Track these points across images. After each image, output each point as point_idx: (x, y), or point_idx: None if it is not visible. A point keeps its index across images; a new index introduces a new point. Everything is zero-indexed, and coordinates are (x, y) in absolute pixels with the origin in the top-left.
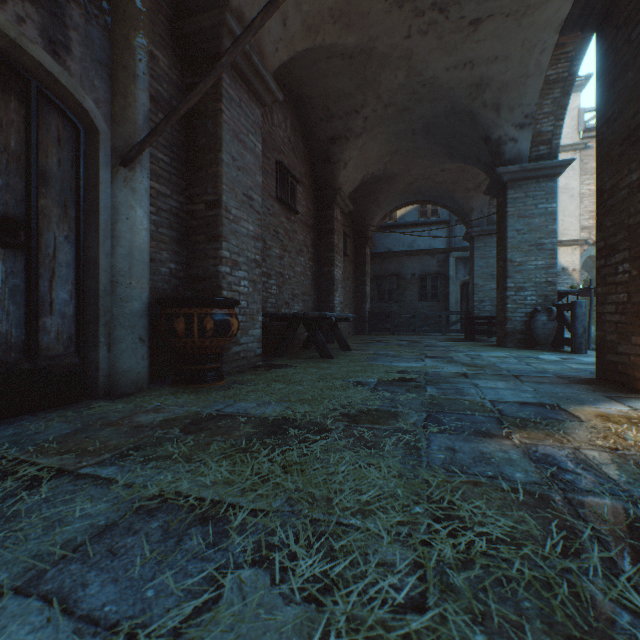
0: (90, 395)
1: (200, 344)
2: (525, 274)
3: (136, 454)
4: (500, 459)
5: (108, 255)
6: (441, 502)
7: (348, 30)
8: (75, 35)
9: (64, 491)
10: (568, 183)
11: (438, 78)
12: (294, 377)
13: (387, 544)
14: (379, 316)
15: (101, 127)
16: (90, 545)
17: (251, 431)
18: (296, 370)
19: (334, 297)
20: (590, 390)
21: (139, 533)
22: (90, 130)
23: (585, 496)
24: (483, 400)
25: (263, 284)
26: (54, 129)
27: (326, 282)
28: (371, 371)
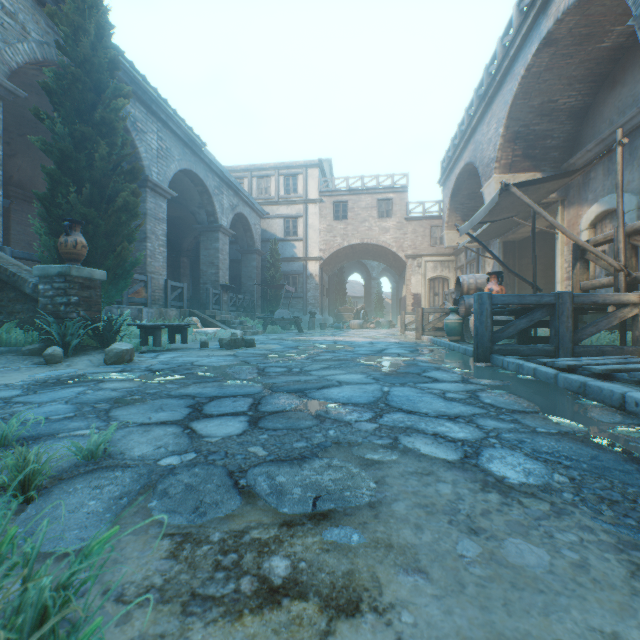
0: None
1: None
2: (208, 276)
3: None
4: None
5: None
6: None
7: None
8: None
9: None
10: (313, 222)
11: None
12: None
13: None
14: None
15: None
16: None
17: None
18: None
19: None
20: None
21: None
22: None
23: None
24: None
25: None
26: None
27: None
28: None
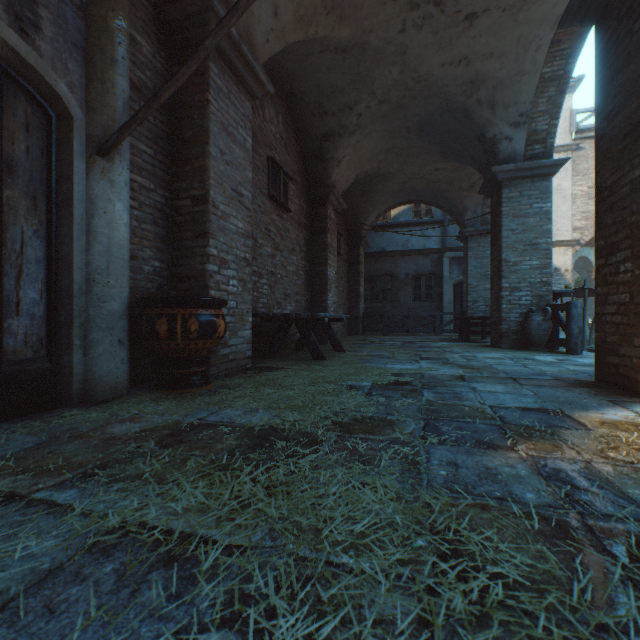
0: (63, 402)
1: (184, 347)
2: (520, 274)
3: (102, 473)
4: (507, 476)
5: (84, 251)
6: (446, 532)
7: (341, 22)
8: (46, 13)
9: (9, 523)
10: (560, 184)
11: (433, 74)
12: (285, 381)
13: (385, 593)
14: (373, 316)
15: (76, 114)
16: (23, 600)
17: (234, 443)
18: (287, 373)
19: (327, 297)
20: (592, 394)
21: (88, 580)
22: (63, 117)
23: (607, 522)
24: (483, 406)
25: (254, 283)
26: (21, 114)
27: (319, 282)
28: (365, 374)
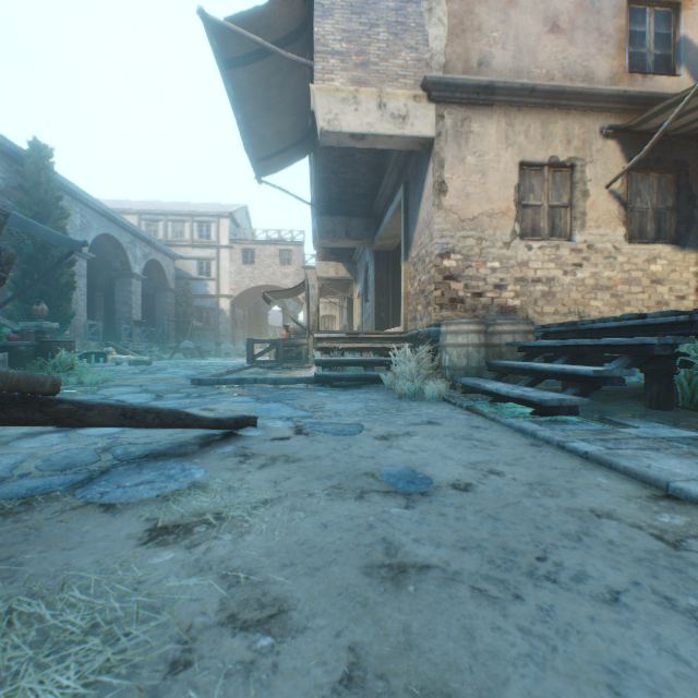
0: None
1: None
2: (122, 314)
3: None
4: None
5: None
6: None
7: None
8: None
9: None
10: (225, 265)
11: None
12: None
13: None
14: None
15: None
16: None
17: None
18: None
19: None
20: None
21: None
22: None
23: None
24: None
25: None
26: None
27: None
28: None
